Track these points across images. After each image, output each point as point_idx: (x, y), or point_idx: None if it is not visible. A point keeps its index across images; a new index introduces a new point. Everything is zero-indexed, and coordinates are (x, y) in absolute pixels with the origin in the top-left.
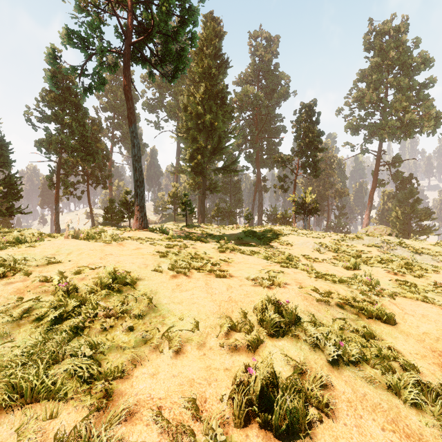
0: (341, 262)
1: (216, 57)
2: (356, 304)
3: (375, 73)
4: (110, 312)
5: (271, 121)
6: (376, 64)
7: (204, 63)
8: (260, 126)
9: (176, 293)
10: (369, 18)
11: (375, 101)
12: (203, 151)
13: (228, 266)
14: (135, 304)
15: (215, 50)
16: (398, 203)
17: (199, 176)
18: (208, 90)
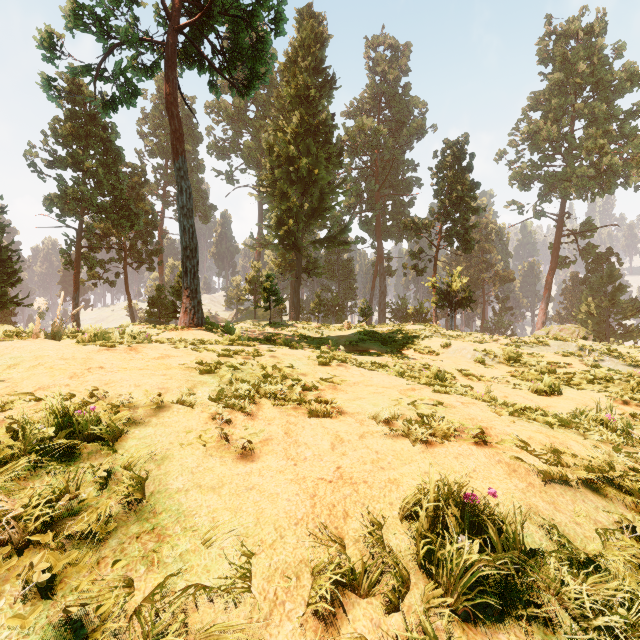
0: (524, 382)
1: (316, 73)
2: (630, 484)
3: (555, 97)
4: (1, 530)
5: (398, 171)
6: (557, 83)
7: (298, 81)
8: (382, 178)
9: (212, 458)
10: (547, 14)
11: (555, 139)
12: (297, 213)
13: (335, 390)
14: (96, 493)
15: (315, 61)
16: (590, 292)
17: (291, 251)
18: (305, 122)
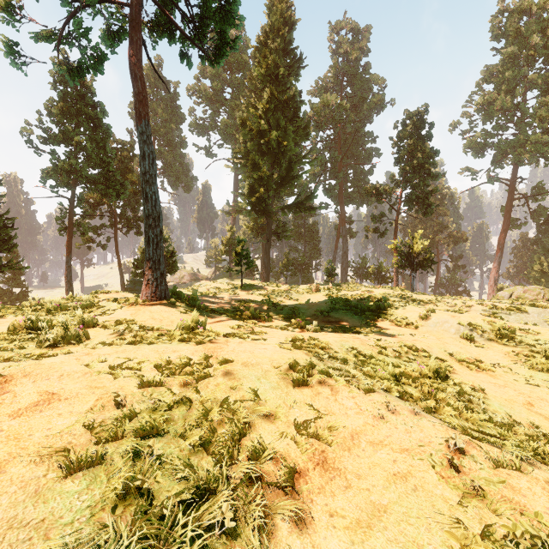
0: (535, 372)
1: (285, 54)
2: None
3: (508, 69)
4: None
5: (359, 142)
6: (511, 56)
7: (268, 61)
8: (345, 149)
9: None
10: None
11: (509, 108)
12: (267, 182)
13: (326, 471)
14: None
15: (284, 43)
16: (543, 251)
17: (262, 216)
18: (275, 98)
